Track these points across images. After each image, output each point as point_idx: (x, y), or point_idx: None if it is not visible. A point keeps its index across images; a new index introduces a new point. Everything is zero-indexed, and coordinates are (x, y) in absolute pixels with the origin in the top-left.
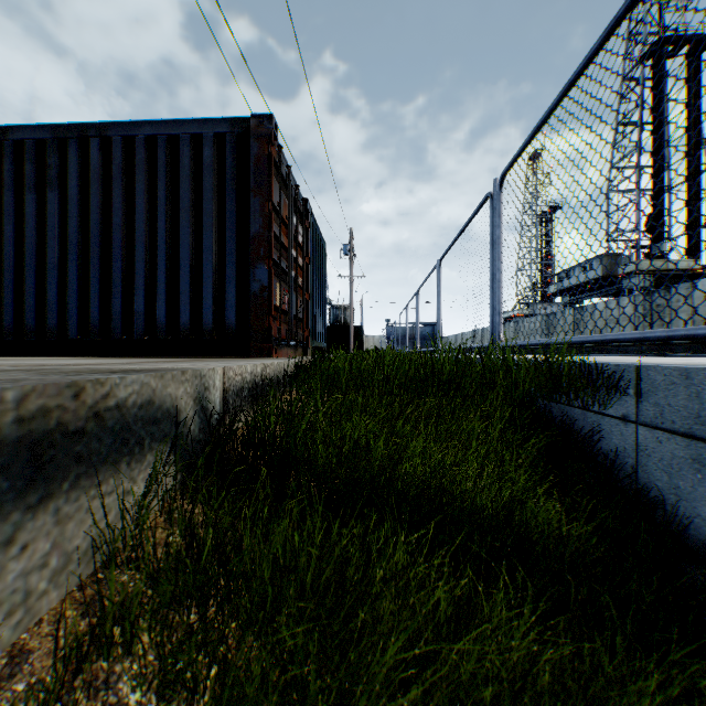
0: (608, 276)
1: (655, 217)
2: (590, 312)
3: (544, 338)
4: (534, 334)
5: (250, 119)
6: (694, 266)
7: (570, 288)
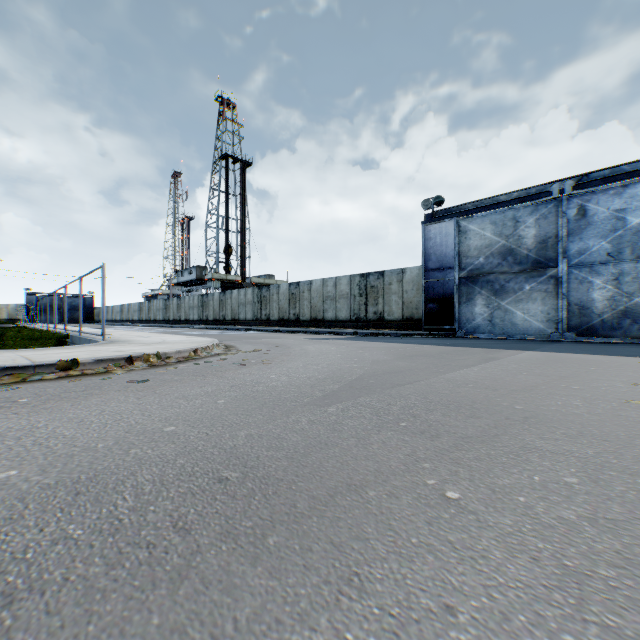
0: (200, 279)
1: (226, 249)
2: (184, 301)
3: (164, 314)
4: (159, 311)
5: None
6: (239, 279)
7: (185, 282)
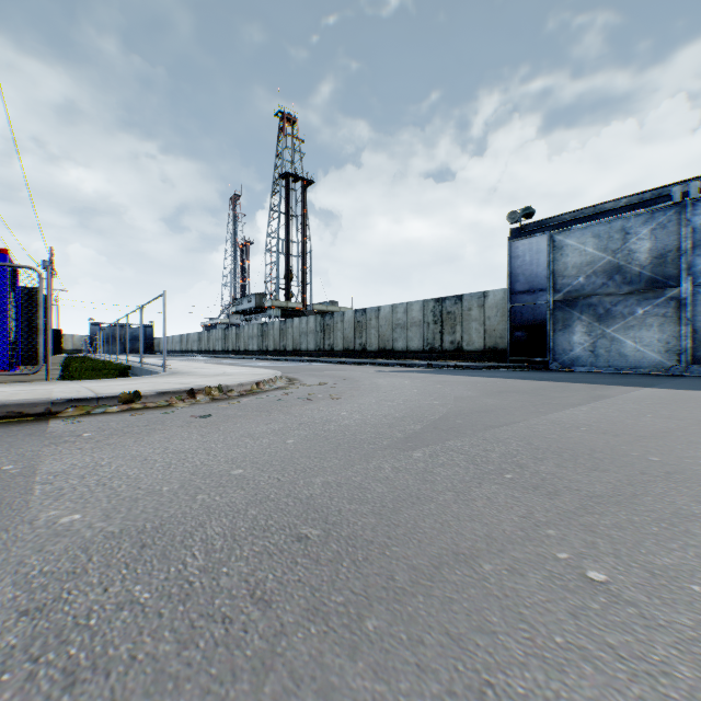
0: (260, 307)
1: (287, 274)
2: (243, 331)
3: (223, 344)
4: (218, 341)
5: (35, 288)
6: (300, 306)
7: (244, 311)
